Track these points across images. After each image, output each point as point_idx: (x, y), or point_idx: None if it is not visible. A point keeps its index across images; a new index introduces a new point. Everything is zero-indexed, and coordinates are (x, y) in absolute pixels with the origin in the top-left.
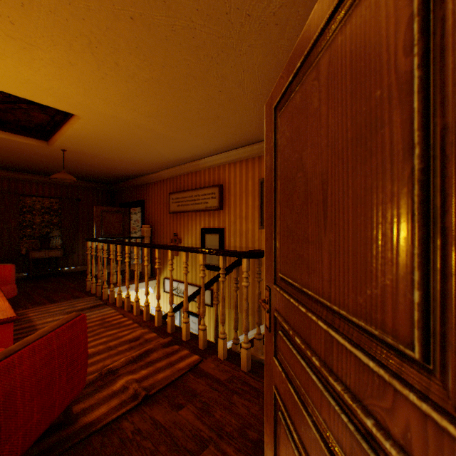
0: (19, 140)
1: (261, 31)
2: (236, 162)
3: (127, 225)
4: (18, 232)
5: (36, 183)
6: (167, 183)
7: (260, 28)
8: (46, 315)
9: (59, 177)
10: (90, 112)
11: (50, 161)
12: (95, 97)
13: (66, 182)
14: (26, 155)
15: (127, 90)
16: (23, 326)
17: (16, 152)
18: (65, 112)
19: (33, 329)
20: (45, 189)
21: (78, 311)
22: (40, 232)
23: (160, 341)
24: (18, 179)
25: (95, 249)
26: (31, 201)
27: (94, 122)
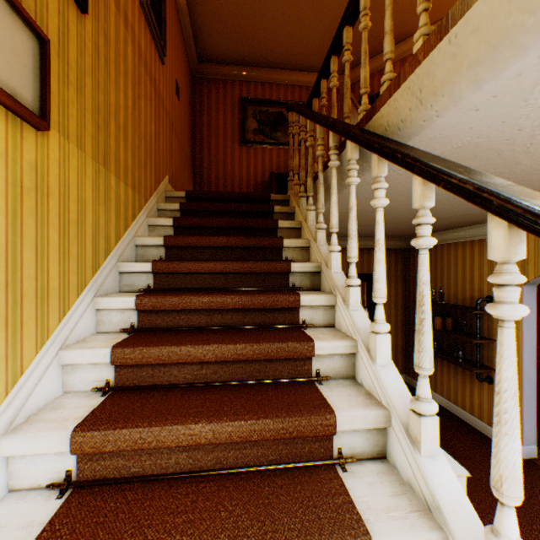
0: None
1: (322, 4)
2: None
3: None
4: None
5: None
6: None
7: (324, 5)
8: None
9: None
10: None
11: None
12: None
13: None
14: None
15: None
16: None
17: None
18: None
19: None
20: None
21: None
22: None
23: None
24: None
25: None
26: None
27: None
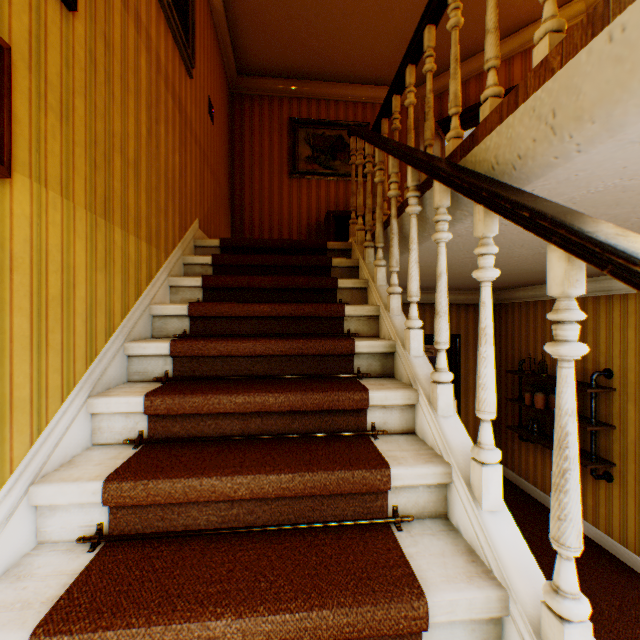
0: None
1: None
2: None
3: None
4: None
5: None
6: None
7: (395, 0)
8: None
9: None
10: None
11: None
12: None
13: None
14: None
15: None
16: None
17: None
18: None
19: None
20: None
21: None
22: None
23: None
24: None
25: None
26: None
27: None
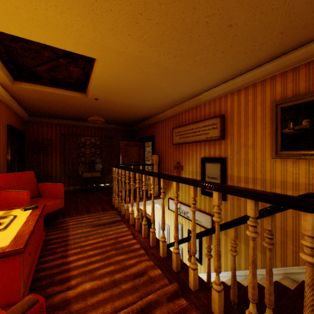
0: (68, 93)
1: None
2: (240, 90)
3: (142, 155)
4: (77, 160)
5: (87, 127)
6: (170, 120)
7: None
8: (79, 226)
9: (92, 119)
10: (103, 51)
11: (91, 110)
12: (103, 28)
13: (98, 123)
14: (76, 107)
15: (130, 6)
16: (60, 235)
17: (70, 104)
18: (88, 60)
19: (65, 240)
20: (92, 131)
21: (100, 225)
22: (88, 160)
23: (164, 290)
24: (77, 125)
25: (117, 173)
26: (84, 140)
27: (109, 65)
